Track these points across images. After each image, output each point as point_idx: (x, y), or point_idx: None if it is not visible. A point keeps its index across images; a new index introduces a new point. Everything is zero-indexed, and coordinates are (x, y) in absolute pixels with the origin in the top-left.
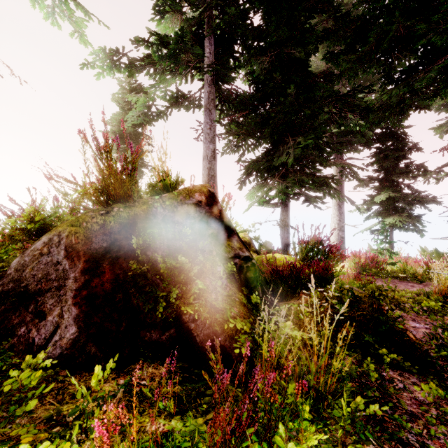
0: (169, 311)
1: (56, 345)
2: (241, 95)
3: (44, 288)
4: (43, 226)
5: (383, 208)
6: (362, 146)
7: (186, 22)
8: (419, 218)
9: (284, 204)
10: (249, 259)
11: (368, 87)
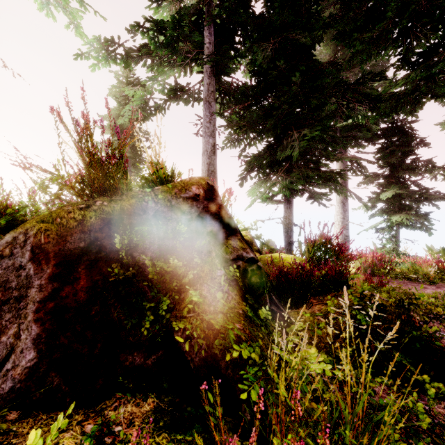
0: (157, 327)
1: (7, 376)
2: (243, 86)
3: (1, 299)
4: (12, 222)
5: (388, 206)
6: (366, 142)
7: (185, 10)
8: (426, 216)
9: (288, 200)
10: (254, 261)
11: (379, 74)
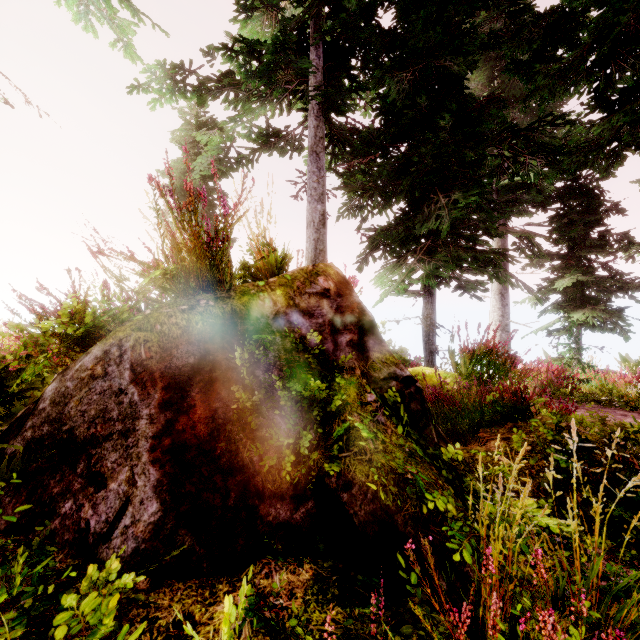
0: (303, 470)
1: (126, 534)
2: (366, 131)
3: (100, 434)
4: (89, 329)
5: (566, 299)
6: (534, 207)
7: (282, 23)
8: (620, 313)
9: (430, 292)
10: (412, 381)
11: (561, 116)
